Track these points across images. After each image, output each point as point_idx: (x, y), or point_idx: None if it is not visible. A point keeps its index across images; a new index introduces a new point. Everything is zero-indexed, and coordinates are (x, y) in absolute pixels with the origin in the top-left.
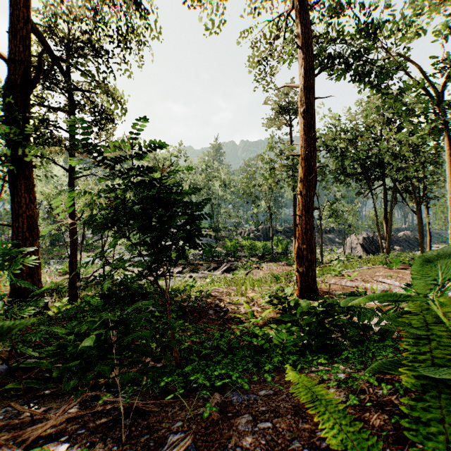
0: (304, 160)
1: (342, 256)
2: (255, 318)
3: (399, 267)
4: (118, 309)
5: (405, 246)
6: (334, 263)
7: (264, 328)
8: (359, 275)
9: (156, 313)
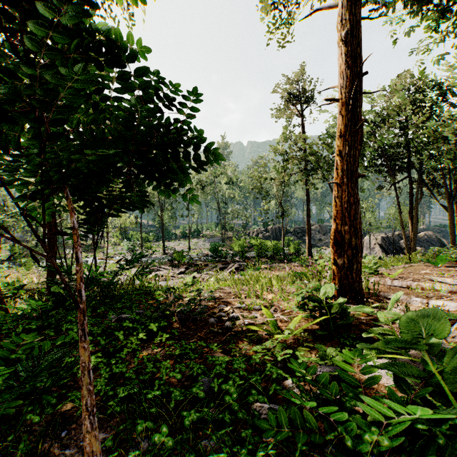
0: (346, 105)
1: None
2: (281, 332)
3: (443, 265)
4: (72, 315)
5: (427, 247)
6: (368, 259)
7: (299, 349)
8: (401, 274)
9: (125, 323)
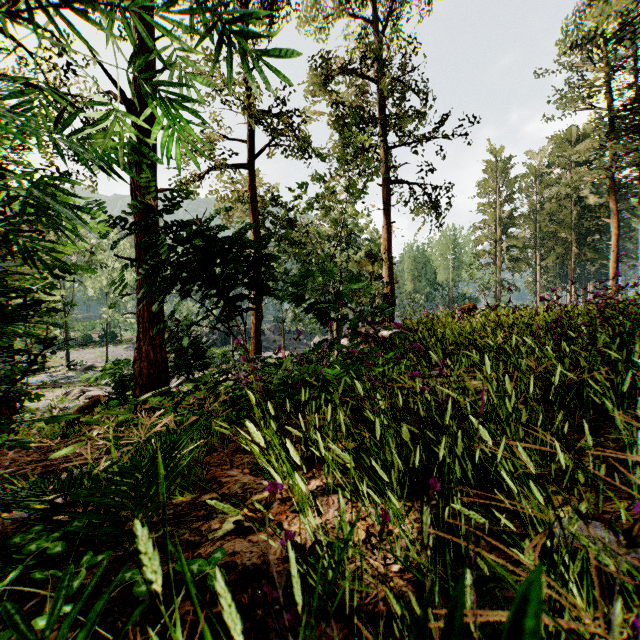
0: None
1: None
2: None
3: None
4: None
5: None
6: None
7: None
8: None
9: None
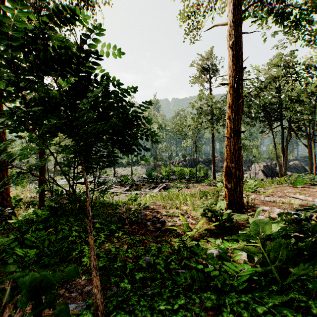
0: (233, 88)
1: (248, 179)
2: (190, 231)
3: (301, 186)
4: (63, 220)
5: (294, 172)
6: (250, 182)
7: (201, 241)
8: (272, 192)
9: (96, 225)
